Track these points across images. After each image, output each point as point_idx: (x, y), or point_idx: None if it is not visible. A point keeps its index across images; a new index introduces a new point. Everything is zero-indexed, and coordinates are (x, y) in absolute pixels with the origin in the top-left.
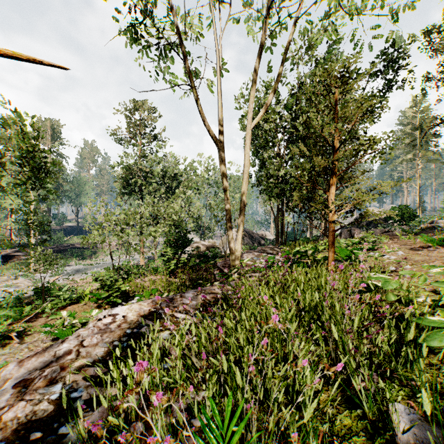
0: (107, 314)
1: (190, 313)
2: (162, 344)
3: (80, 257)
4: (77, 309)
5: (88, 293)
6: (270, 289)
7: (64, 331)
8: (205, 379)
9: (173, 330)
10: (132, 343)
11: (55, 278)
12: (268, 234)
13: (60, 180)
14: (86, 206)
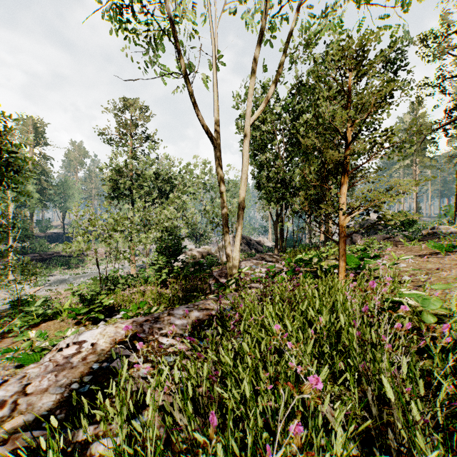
0: (72, 342)
1: (178, 336)
2: (136, 387)
3: (65, 266)
4: (52, 326)
5: (66, 307)
6: (276, 307)
7: (30, 356)
8: (190, 454)
9: (148, 374)
10: (84, 400)
11: (37, 289)
12: (266, 241)
13: (44, 183)
14: (69, 210)
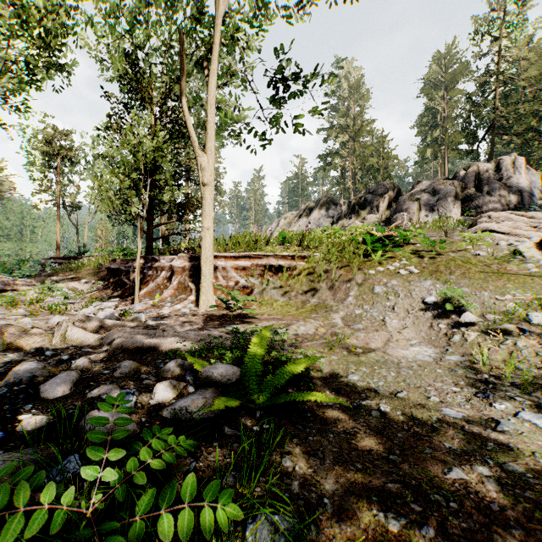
0: None
1: None
2: None
3: None
4: None
5: None
6: None
7: None
8: None
9: None
10: None
11: None
12: None
13: None
14: None
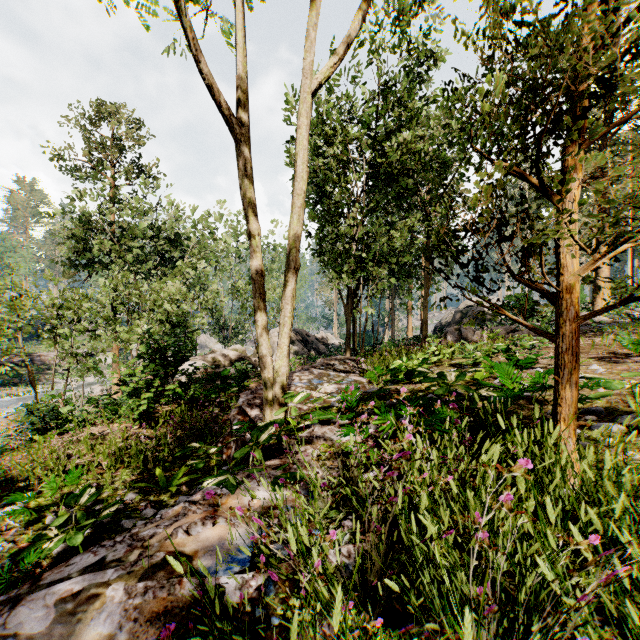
0: None
1: None
2: None
3: None
4: None
5: None
6: None
7: None
8: None
9: None
10: None
11: None
12: (331, 337)
13: None
14: None
